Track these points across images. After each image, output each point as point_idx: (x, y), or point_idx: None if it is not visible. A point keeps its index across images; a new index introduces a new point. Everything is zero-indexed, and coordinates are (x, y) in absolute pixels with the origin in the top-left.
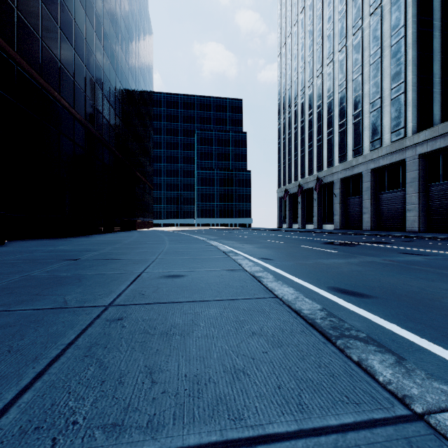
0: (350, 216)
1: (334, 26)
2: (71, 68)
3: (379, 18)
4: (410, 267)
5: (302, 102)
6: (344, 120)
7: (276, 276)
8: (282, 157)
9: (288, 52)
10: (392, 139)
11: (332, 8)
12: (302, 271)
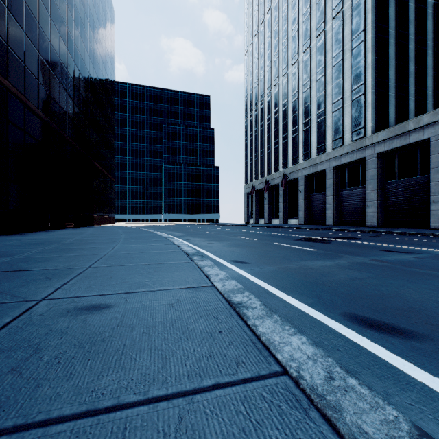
0: (313, 212)
1: (299, 28)
2: (3, 29)
3: (341, 22)
4: (412, 271)
5: (269, 100)
6: (308, 118)
7: (259, 292)
8: (249, 153)
9: (255, 50)
10: (353, 138)
11: (297, 10)
12: (291, 282)
